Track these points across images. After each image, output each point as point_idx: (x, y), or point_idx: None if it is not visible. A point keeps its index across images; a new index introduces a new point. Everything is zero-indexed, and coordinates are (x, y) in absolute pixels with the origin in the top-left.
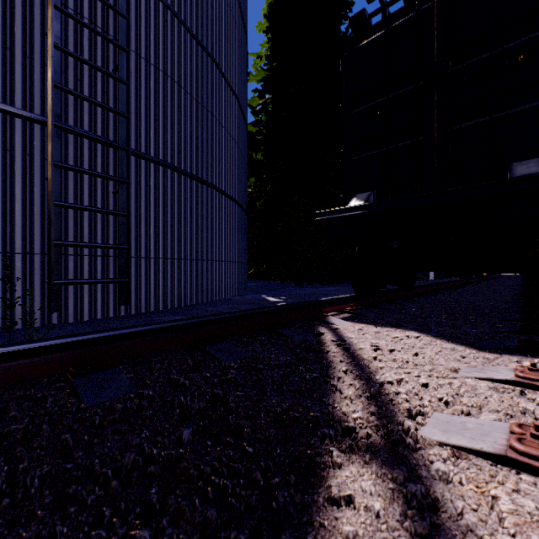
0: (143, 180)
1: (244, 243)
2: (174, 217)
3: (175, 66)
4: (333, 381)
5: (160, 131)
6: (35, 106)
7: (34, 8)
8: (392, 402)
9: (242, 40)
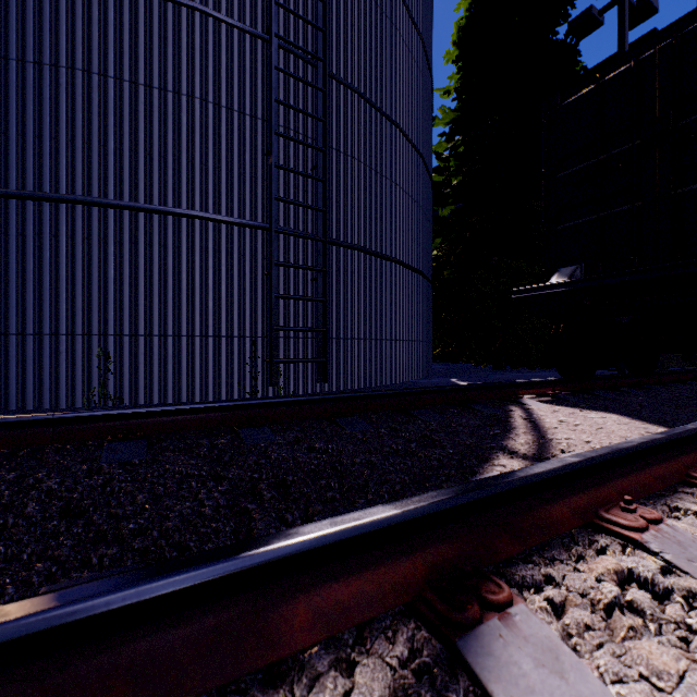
0: (334, 265)
1: (429, 319)
2: (361, 298)
3: (361, 146)
4: (511, 434)
5: (348, 215)
6: (258, 216)
7: (257, 136)
8: (551, 445)
9: (427, 86)
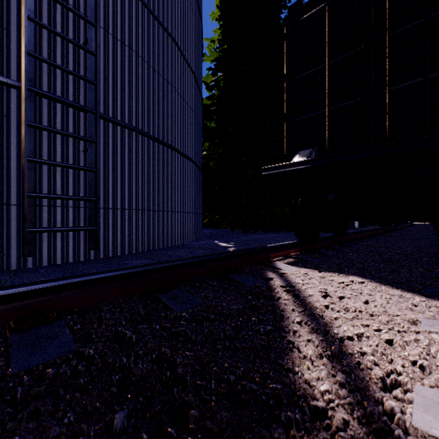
0: (111, 141)
1: (200, 197)
2: (138, 174)
3: (139, 42)
4: (290, 336)
5: (126, 99)
6: (12, 73)
7: None
8: (361, 368)
9: (198, 25)
